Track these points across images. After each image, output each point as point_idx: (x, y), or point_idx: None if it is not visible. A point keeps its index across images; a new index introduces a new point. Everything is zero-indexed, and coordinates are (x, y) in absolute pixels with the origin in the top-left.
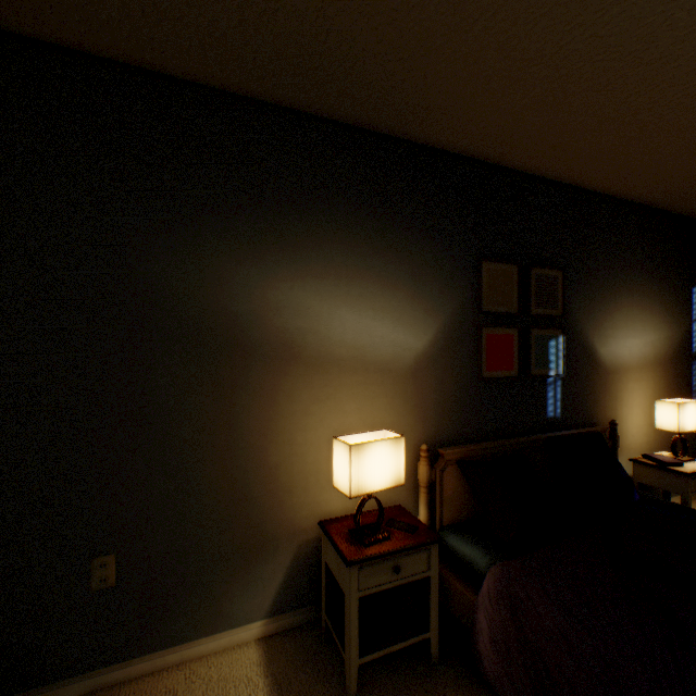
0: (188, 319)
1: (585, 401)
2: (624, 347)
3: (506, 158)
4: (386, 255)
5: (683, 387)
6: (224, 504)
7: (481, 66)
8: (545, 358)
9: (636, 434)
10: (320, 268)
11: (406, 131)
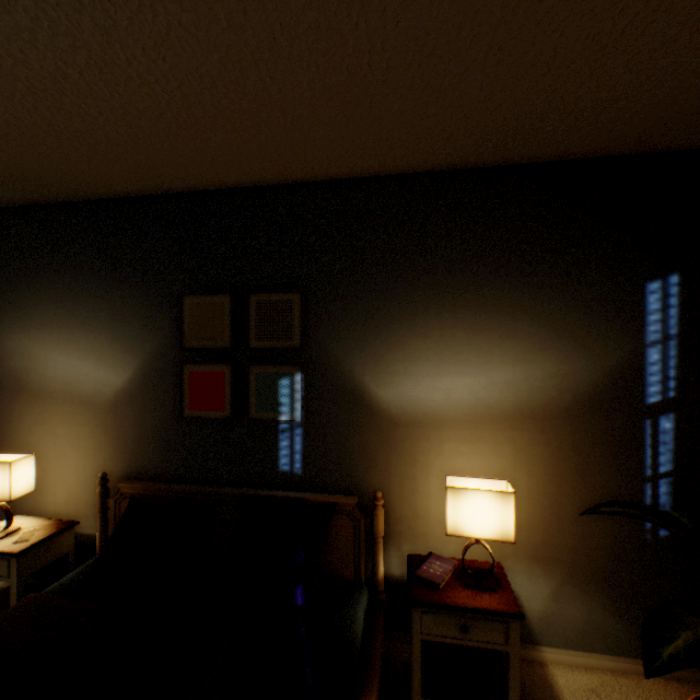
0: None
1: (348, 459)
2: (435, 389)
3: (196, 184)
4: (90, 303)
5: (613, 464)
6: None
7: (8, 148)
8: (273, 399)
9: None
10: (40, 321)
11: (91, 194)
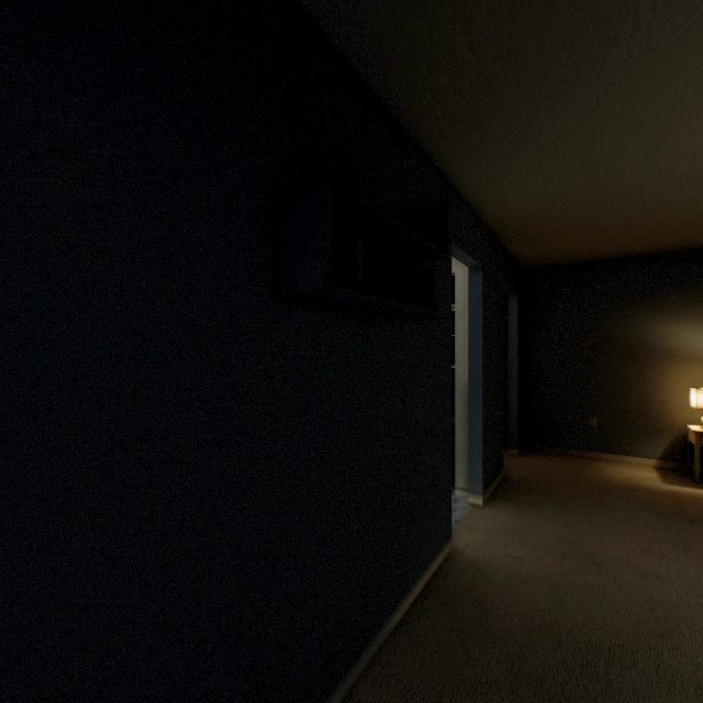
0: (621, 341)
1: None
2: None
3: None
4: None
5: None
6: (636, 410)
7: None
8: None
9: None
10: (687, 316)
11: None
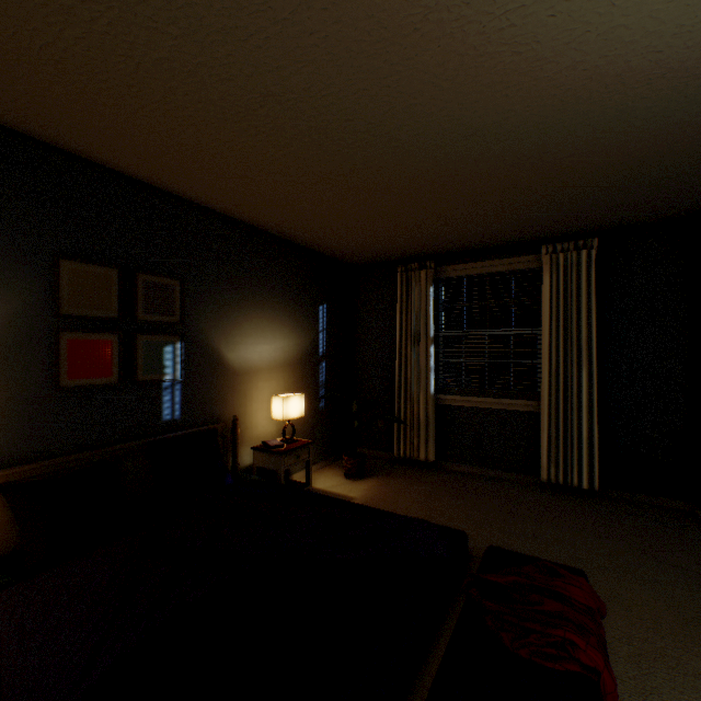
0: None
1: (212, 402)
2: (255, 352)
3: (93, 154)
4: None
5: (312, 383)
6: None
7: None
8: (159, 363)
9: (268, 425)
10: None
11: None
